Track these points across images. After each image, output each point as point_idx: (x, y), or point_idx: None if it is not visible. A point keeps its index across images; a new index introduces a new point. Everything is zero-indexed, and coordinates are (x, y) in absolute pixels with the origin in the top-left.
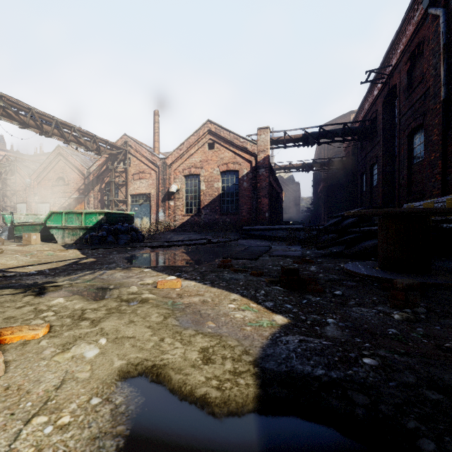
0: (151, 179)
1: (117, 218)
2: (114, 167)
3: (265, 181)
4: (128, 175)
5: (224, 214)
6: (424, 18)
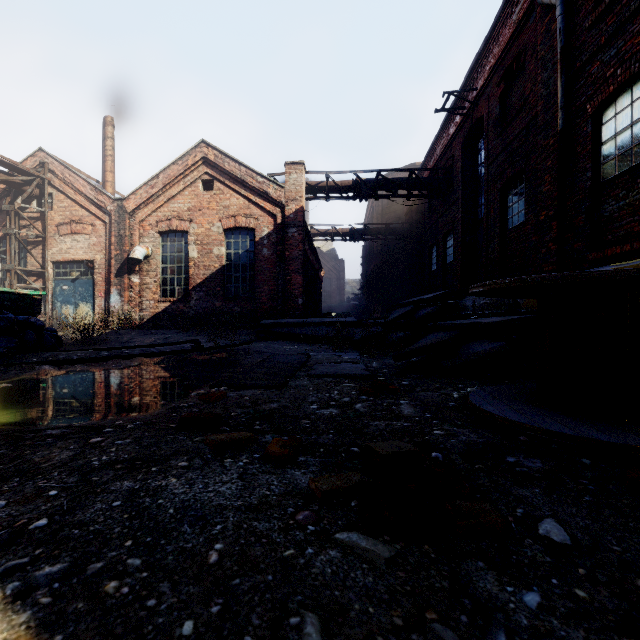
0: (95, 234)
1: None
2: (14, 207)
3: (297, 248)
4: (47, 225)
5: (230, 299)
6: (527, 16)
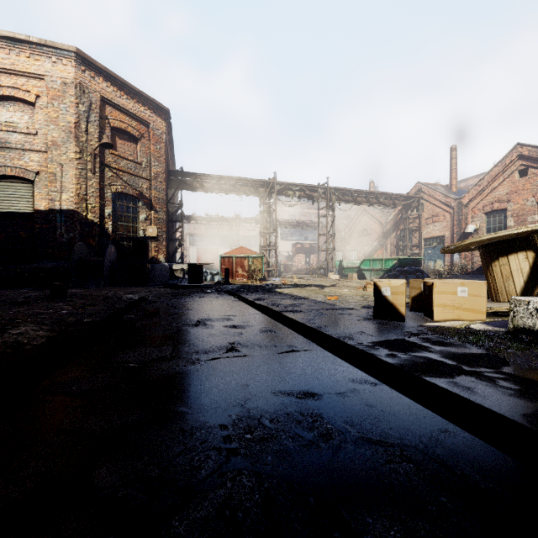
0: (445, 221)
1: (407, 262)
2: (407, 215)
3: None
4: (421, 220)
5: None
6: None
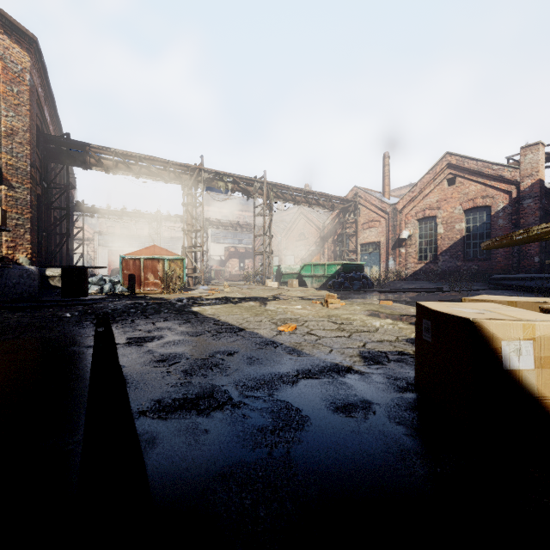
0: (380, 226)
1: (351, 268)
2: (345, 219)
3: (532, 215)
4: (357, 225)
5: (468, 260)
6: None
